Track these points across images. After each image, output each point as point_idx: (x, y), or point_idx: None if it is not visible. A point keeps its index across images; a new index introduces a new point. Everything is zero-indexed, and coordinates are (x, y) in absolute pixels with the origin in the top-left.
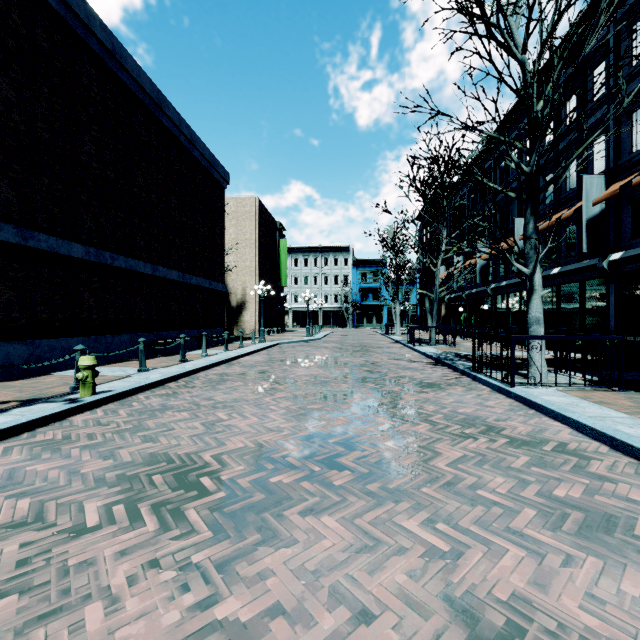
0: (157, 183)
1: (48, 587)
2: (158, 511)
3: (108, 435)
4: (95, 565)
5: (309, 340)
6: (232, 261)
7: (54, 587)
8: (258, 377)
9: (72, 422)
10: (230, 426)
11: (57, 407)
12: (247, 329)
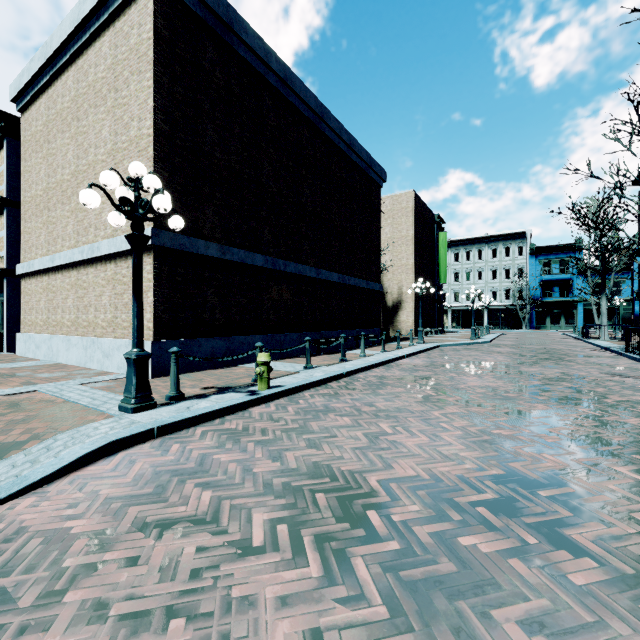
0: (320, 192)
1: (211, 621)
2: (321, 547)
3: (277, 432)
4: (255, 608)
5: (475, 343)
6: (388, 260)
7: (216, 624)
8: (421, 384)
9: (251, 413)
10: (396, 443)
11: (241, 398)
12: (403, 329)
